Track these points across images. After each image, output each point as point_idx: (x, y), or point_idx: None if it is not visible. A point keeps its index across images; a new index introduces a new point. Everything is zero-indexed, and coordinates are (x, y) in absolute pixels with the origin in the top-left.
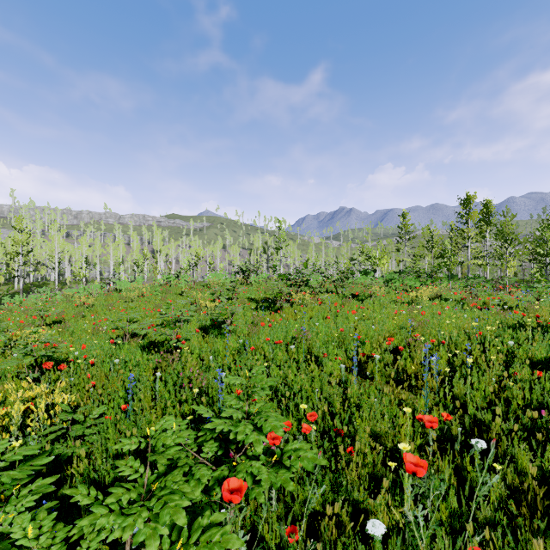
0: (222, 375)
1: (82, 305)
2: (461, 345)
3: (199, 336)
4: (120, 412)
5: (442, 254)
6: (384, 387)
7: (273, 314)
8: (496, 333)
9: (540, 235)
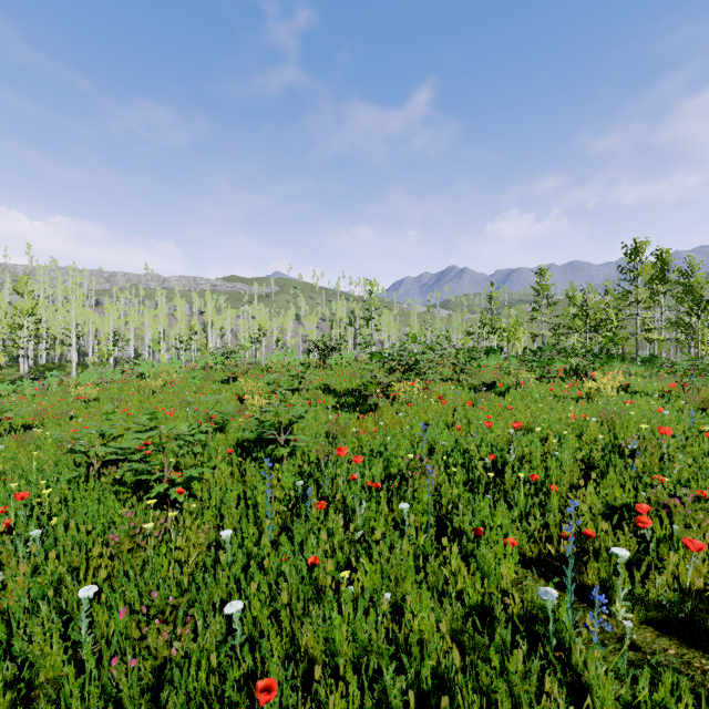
0: (232, 612)
1: (79, 399)
2: None
3: (233, 461)
4: None
5: (603, 325)
6: None
7: (363, 419)
8: None
9: None
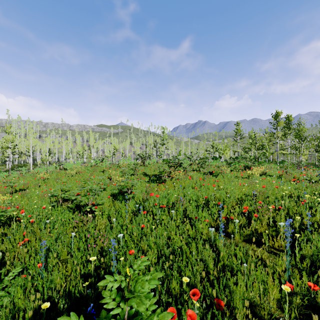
0: (120, 236)
1: (40, 178)
2: (291, 209)
3: (110, 200)
4: (38, 269)
5: (262, 147)
6: (249, 251)
7: (159, 185)
8: (317, 201)
9: (319, 136)
